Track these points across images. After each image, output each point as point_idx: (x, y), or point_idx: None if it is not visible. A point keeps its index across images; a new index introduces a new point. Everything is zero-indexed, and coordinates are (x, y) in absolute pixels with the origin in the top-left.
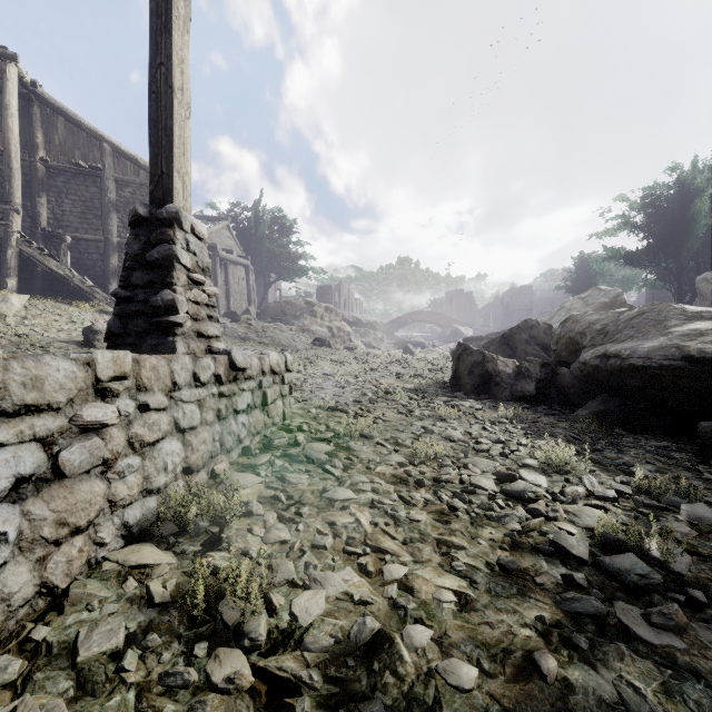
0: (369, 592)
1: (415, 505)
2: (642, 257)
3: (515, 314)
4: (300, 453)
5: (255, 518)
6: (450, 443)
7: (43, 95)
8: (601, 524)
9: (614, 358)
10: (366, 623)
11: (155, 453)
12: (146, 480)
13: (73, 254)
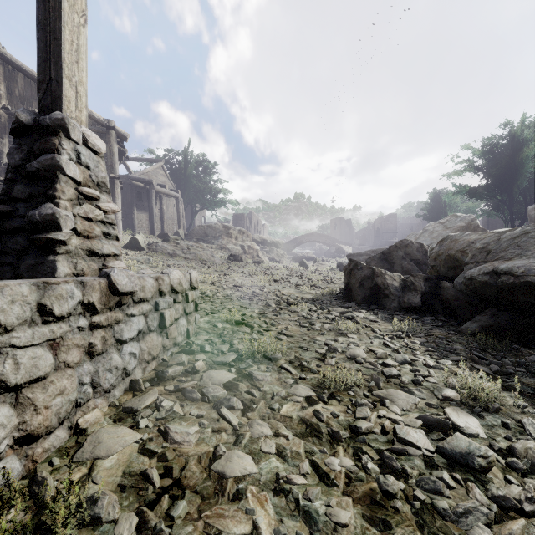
0: None
1: (335, 484)
2: (483, 192)
3: (384, 236)
4: (197, 384)
5: (102, 531)
6: (356, 364)
7: (5, 54)
8: None
9: (506, 275)
10: None
11: None
12: None
13: None
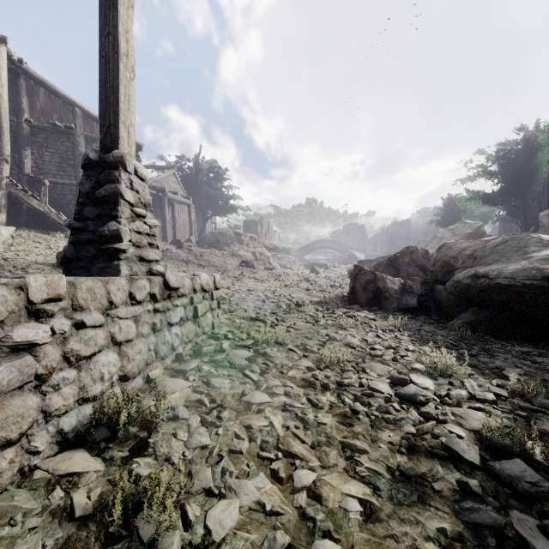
0: (280, 500)
1: (322, 408)
2: (496, 198)
3: (397, 242)
4: (225, 358)
5: (180, 422)
6: (349, 349)
7: (28, 70)
8: (489, 430)
9: (483, 278)
10: (276, 539)
11: (91, 365)
12: (82, 389)
13: (52, 195)
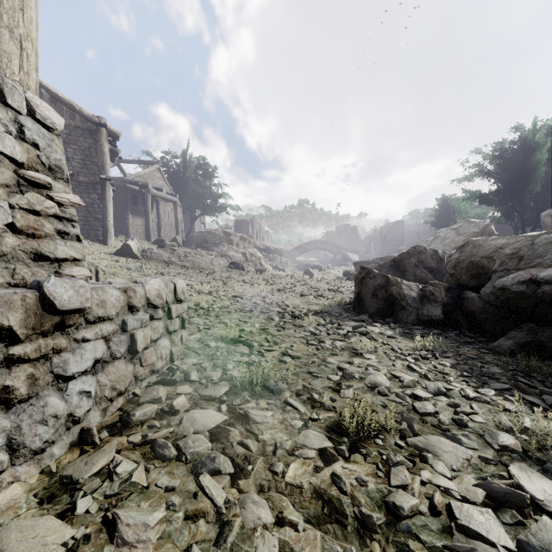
0: None
1: None
2: (494, 198)
3: (391, 243)
4: (174, 432)
5: None
6: (379, 397)
7: None
8: None
9: (548, 285)
10: None
11: None
12: None
13: None
